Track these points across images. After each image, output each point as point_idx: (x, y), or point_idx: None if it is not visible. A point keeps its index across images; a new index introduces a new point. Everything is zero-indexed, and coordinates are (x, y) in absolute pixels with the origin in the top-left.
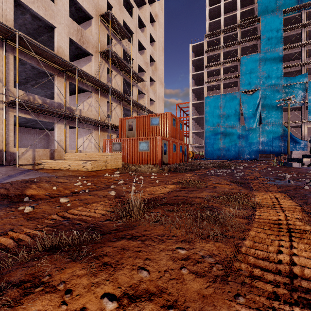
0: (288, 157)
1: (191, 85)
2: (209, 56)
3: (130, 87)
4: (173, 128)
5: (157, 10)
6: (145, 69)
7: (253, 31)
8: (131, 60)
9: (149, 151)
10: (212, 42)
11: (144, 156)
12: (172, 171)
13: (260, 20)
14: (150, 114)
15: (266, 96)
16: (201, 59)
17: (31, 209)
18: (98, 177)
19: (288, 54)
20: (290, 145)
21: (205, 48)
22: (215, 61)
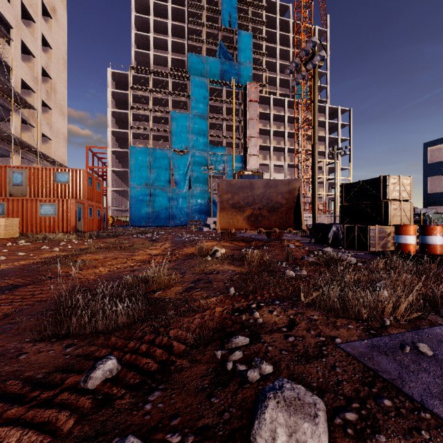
0: (205, 223)
1: (110, 125)
2: (136, 95)
3: (3, 110)
4: (89, 188)
5: (55, 2)
6: (33, 87)
7: (184, 87)
8: (7, 68)
9: (58, 216)
10: (139, 78)
11: (48, 223)
12: (93, 238)
13: (190, 79)
14: (55, 168)
15: (195, 160)
16: (125, 94)
17: (5, 257)
18: (2, 246)
19: (213, 123)
20: (214, 212)
21: (130, 82)
22: (143, 103)
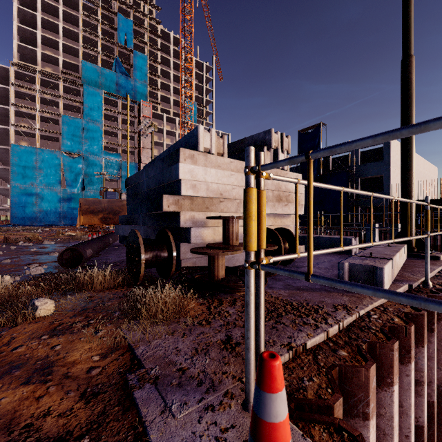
0: None
1: None
2: (19, 91)
3: None
4: None
5: None
6: None
7: (78, 92)
8: None
9: None
10: (24, 75)
11: None
12: None
13: (83, 87)
14: None
15: (88, 164)
16: (4, 88)
17: None
18: None
19: (109, 131)
20: None
21: (11, 78)
22: (28, 100)
